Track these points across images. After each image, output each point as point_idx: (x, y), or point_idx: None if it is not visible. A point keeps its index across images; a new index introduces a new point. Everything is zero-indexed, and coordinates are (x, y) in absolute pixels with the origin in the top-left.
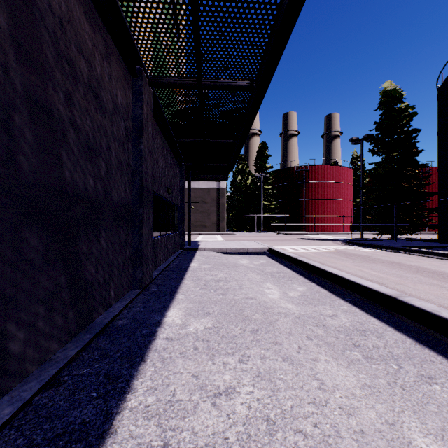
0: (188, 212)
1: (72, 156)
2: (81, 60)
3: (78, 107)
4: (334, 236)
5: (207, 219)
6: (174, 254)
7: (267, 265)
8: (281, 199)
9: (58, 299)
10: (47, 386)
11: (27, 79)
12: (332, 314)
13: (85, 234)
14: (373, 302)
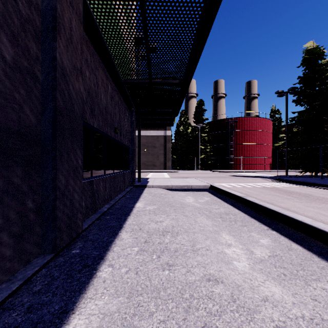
0: (138, 153)
1: None
2: None
3: None
4: (259, 173)
5: (156, 160)
6: (123, 191)
7: (212, 204)
8: (215, 144)
9: None
10: None
11: None
12: None
13: None
14: None
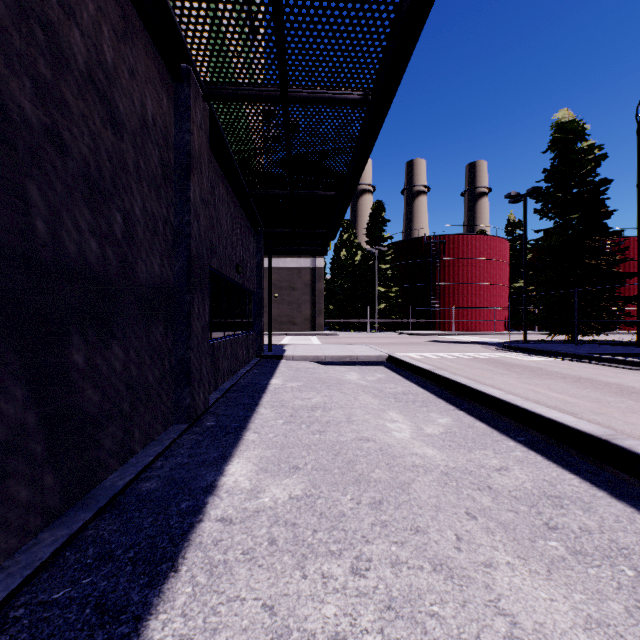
0: (269, 302)
1: (52, 195)
2: (72, 29)
3: (66, 110)
4: (482, 337)
5: (297, 313)
6: (247, 365)
7: (387, 382)
8: (405, 284)
9: (19, 453)
10: None
11: None
12: (499, 466)
13: (80, 335)
14: (566, 446)
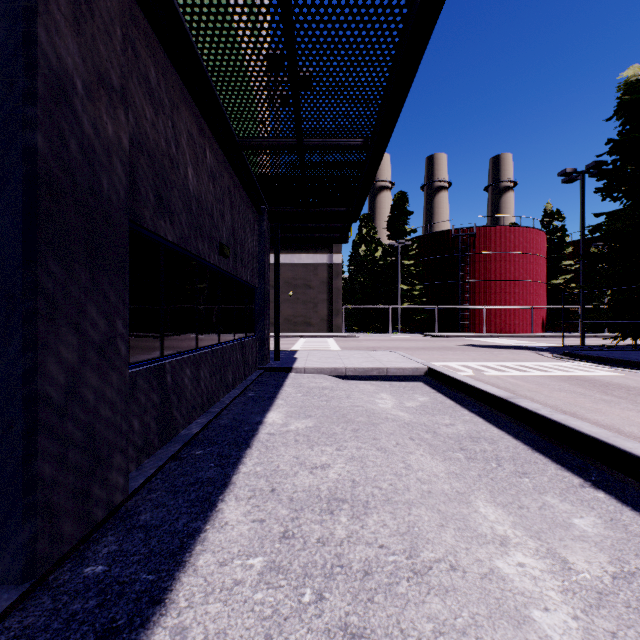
0: (275, 299)
1: None
2: None
3: None
4: (522, 340)
5: (313, 313)
6: (242, 382)
7: (436, 412)
8: (430, 282)
9: None
10: None
11: None
12: None
13: None
14: None
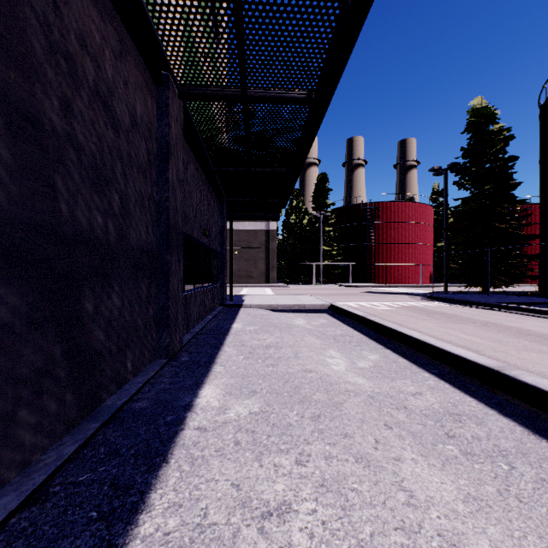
0: (230, 259)
1: (71, 184)
2: (85, 56)
3: (80, 119)
4: (410, 289)
5: (254, 268)
6: (212, 312)
7: (328, 326)
8: (345, 244)
9: (50, 377)
10: (29, 500)
11: (3, 75)
12: (415, 392)
13: (90, 289)
14: (468, 376)
